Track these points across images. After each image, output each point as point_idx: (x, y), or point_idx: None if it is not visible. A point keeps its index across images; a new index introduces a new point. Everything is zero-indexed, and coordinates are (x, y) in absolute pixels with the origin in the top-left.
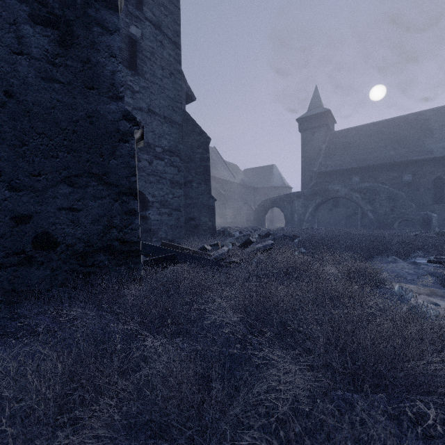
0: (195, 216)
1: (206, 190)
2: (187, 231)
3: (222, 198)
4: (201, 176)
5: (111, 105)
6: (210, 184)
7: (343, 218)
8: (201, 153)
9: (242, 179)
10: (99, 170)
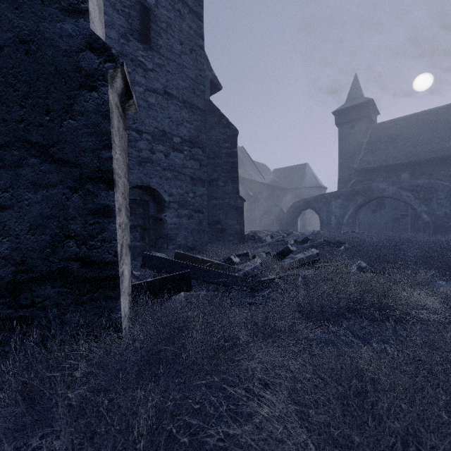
0: (220, 219)
1: (233, 189)
2: (212, 235)
3: (250, 200)
4: (227, 174)
5: (65, 23)
6: (238, 183)
7: (389, 221)
8: (227, 147)
9: (272, 180)
10: (43, 137)
